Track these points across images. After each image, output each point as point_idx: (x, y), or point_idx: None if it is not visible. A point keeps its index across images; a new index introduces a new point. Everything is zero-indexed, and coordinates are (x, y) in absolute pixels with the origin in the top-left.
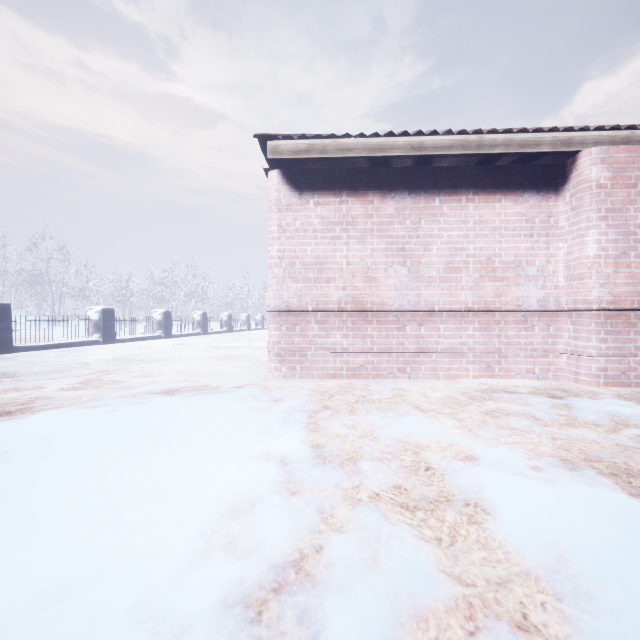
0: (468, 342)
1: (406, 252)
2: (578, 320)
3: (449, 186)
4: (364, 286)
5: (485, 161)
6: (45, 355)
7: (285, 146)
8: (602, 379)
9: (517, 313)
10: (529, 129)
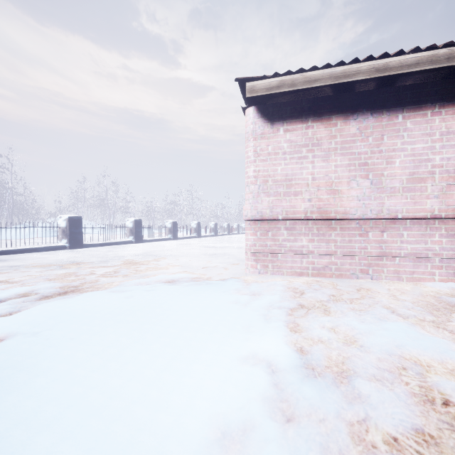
0: (434, 248)
1: (368, 166)
2: None
3: (413, 102)
4: (328, 198)
5: (454, 73)
6: (100, 250)
7: (260, 85)
8: None
9: None
10: None
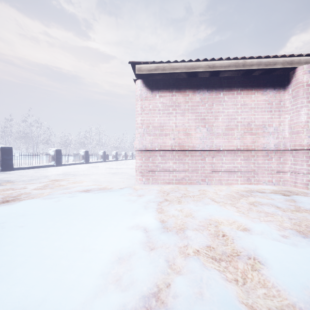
0: (238, 166)
1: (205, 120)
2: (296, 155)
3: (228, 86)
4: (184, 138)
5: (247, 73)
6: (28, 172)
7: (144, 67)
8: (309, 186)
9: (263, 151)
10: (270, 56)
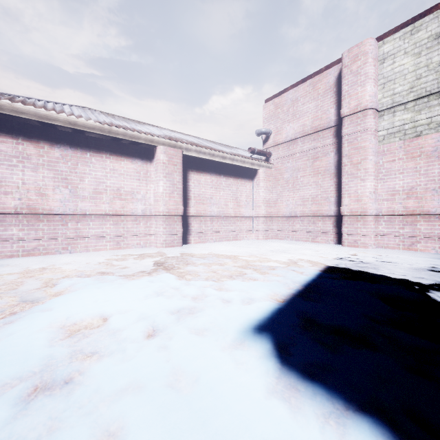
0: (107, 231)
1: (68, 180)
2: (157, 220)
3: (96, 148)
4: (37, 198)
5: (115, 139)
6: None
7: None
8: (164, 244)
9: (132, 216)
10: (134, 130)
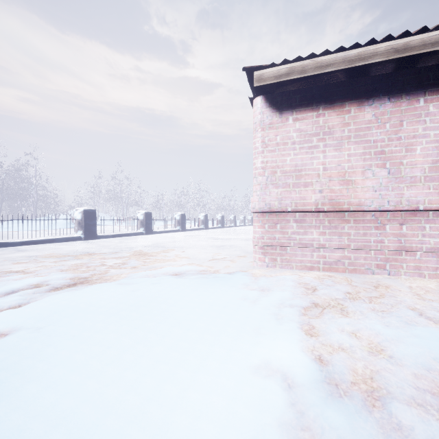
0: None
1: (385, 154)
2: None
3: (436, 84)
4: (340, 188)
5: None
6: (113, 241)
7: (268, 73)
8: None
9: None
10: None
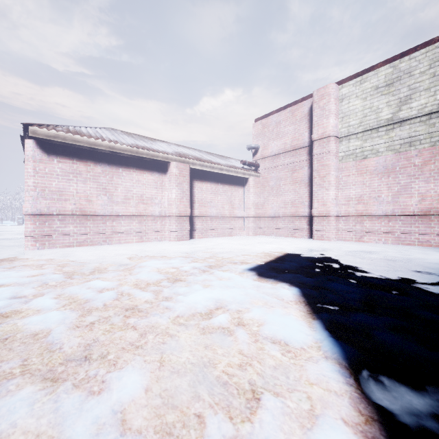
0: (133, 228)
1: (107, 190)
2: (170, 219)
3: (126, 164)
4: (86, 203)
5: (140, 158)
6: None
7: (41, 131)
8: (176, 239)
9: (152, 217)
10: (155, 151)
